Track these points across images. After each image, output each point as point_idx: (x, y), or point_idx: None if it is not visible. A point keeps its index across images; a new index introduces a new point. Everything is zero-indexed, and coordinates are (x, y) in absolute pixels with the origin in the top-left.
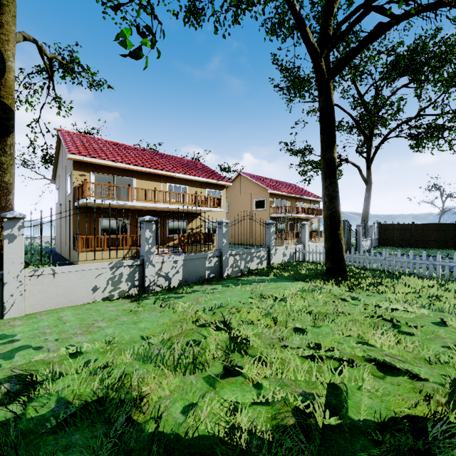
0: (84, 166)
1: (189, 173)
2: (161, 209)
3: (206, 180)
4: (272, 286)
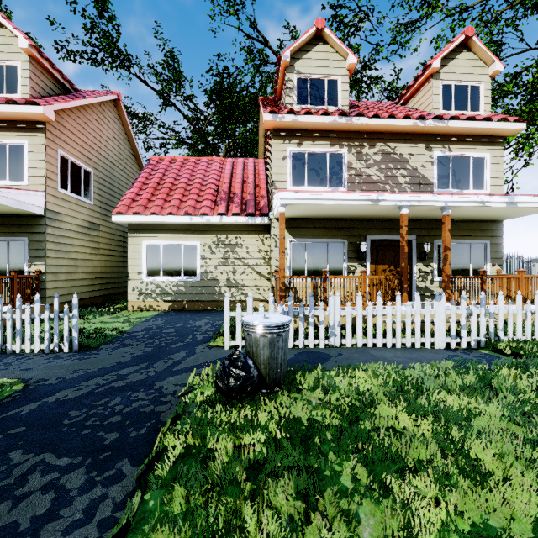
0: None
1: None
2: None
3: None
4: None
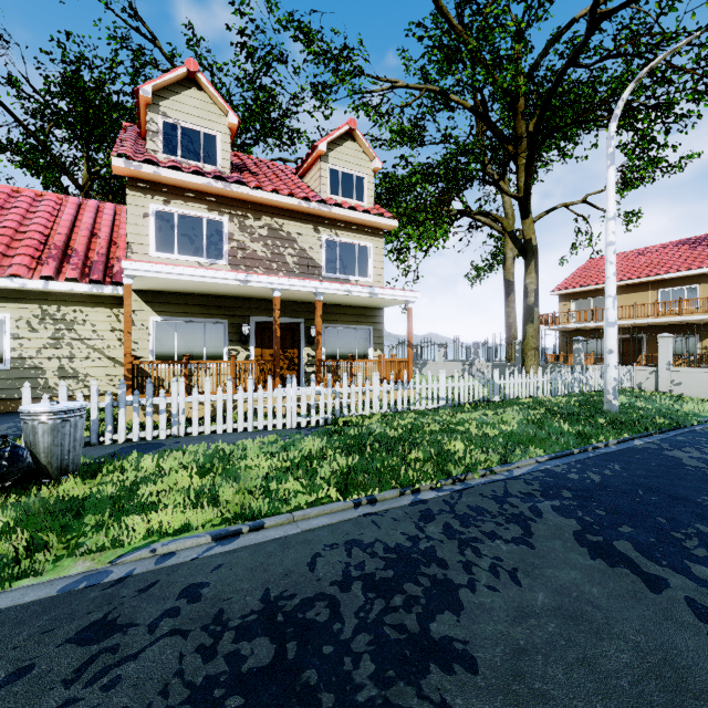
0: (566, 297)
1: (699, 265)
2: (633, 325)
3: None
4: None
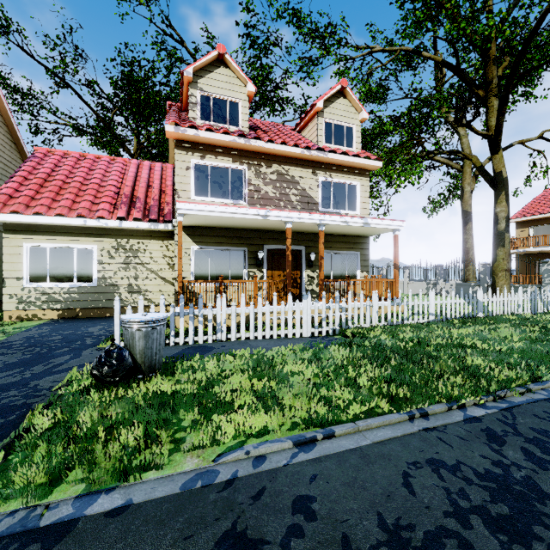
0: (524, 224)
1: None
2: None
3: None
4: None
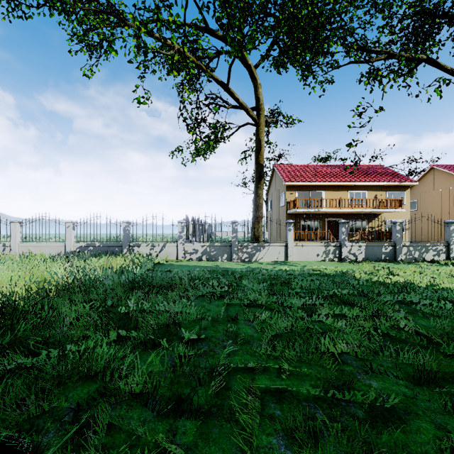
0: (292, 188)
1: (369, 180)
2: (343, 212)
3: (386, 184)
4: (436, 267)
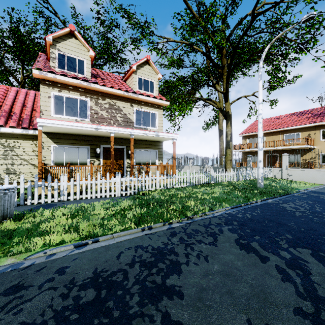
0: (245, 137)
1: (300, 124)
2: (273, 150)
3: (314, 125)
4: None
